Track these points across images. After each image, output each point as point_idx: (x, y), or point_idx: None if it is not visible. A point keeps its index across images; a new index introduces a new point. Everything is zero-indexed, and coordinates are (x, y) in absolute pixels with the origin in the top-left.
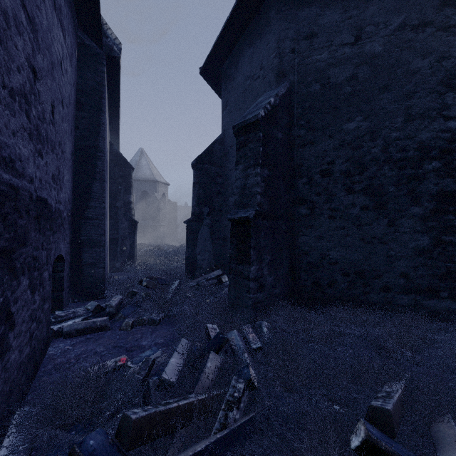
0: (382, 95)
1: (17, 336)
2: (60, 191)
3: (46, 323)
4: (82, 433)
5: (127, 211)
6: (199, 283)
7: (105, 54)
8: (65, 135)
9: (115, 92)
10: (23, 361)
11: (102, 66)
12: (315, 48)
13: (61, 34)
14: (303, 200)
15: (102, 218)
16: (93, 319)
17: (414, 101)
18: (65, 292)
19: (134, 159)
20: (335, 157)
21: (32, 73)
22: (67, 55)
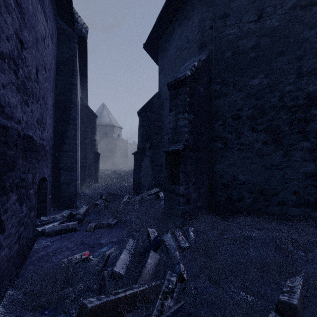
0: (279, 58)
1: (7, 237)
2: (44, 131)
3: (32, 226)
4: (52, 313)
5: (92, 146)
6: (142, 198)
7: (76, 35)
8: (47, 92)
9: (84, 63)
10: (12, 255)
11: (75, 43)
12: (228, 25)
13: (44, 19)
14: (218, 137)
15: (74, 151)
16: (67, 223)
17: (303, 62)
18: (48, 203)
19: (98, 110)
20: (243, 105)
21: (19, 43)
22: (49, 34)
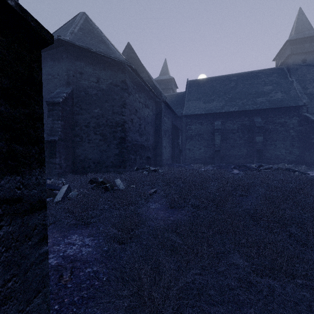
0: (106, 103)
1: None
2: None
3: None
4: None
5: None
6: None
7: None
8: None
9: None
10: None
11: None
12: (83, 78)
13: None
14: (78, 135)
15: None
16: None
17: (114, 108)
18: None
19: None
20: (90, 121)
21: None
22: None
